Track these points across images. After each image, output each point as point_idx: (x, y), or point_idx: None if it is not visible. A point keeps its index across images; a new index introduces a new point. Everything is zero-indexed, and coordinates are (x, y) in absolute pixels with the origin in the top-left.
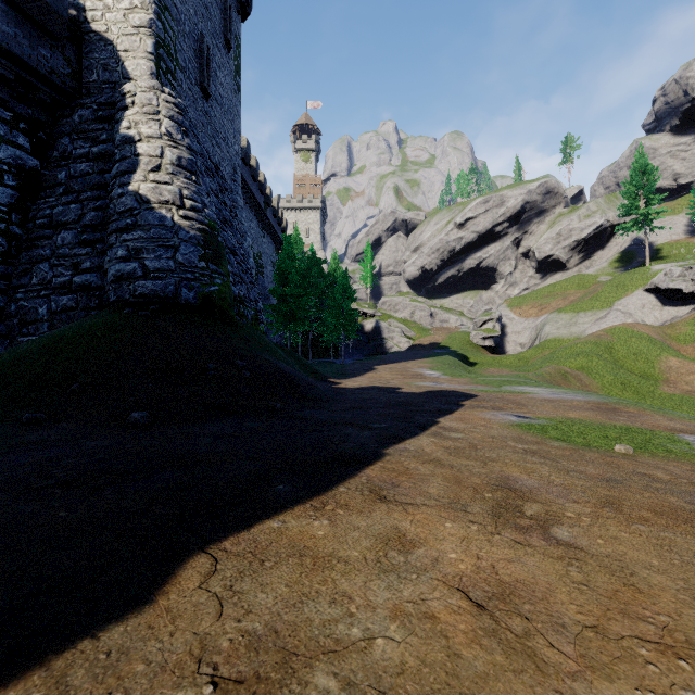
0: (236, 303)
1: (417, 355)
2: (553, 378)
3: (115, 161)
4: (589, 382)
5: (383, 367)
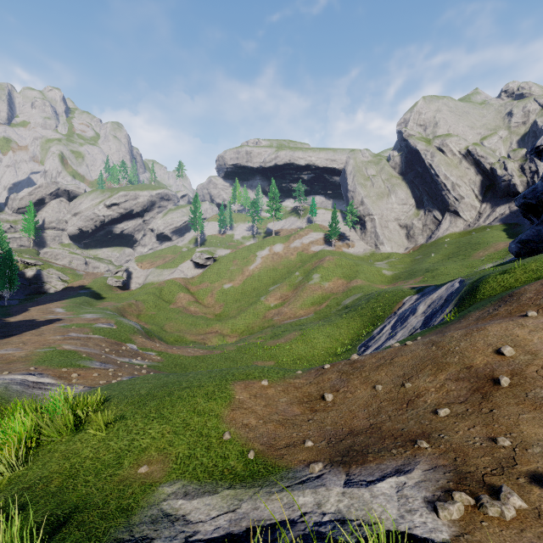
0: None
1: (63, 297)
2: (123, 306)
3: None
4: (141, 306)
5: (35, 308)
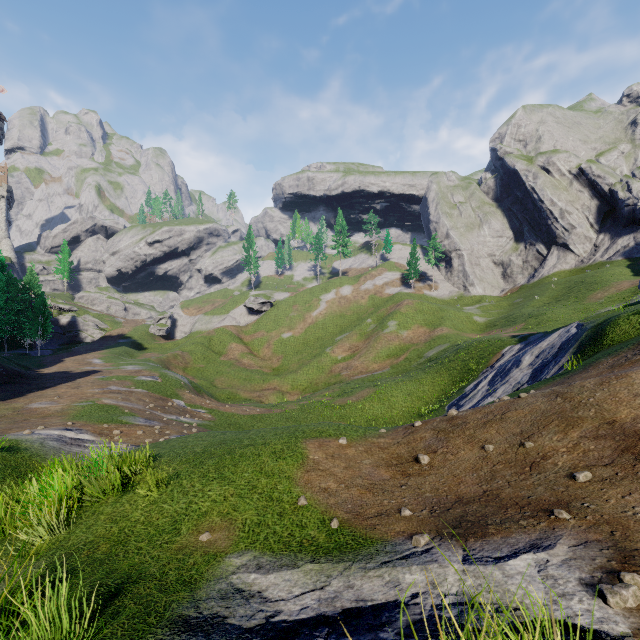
0: None
1: (101, 347)
2: (168, 358)
3: None
4: (188, 358)
5: (70, 359)
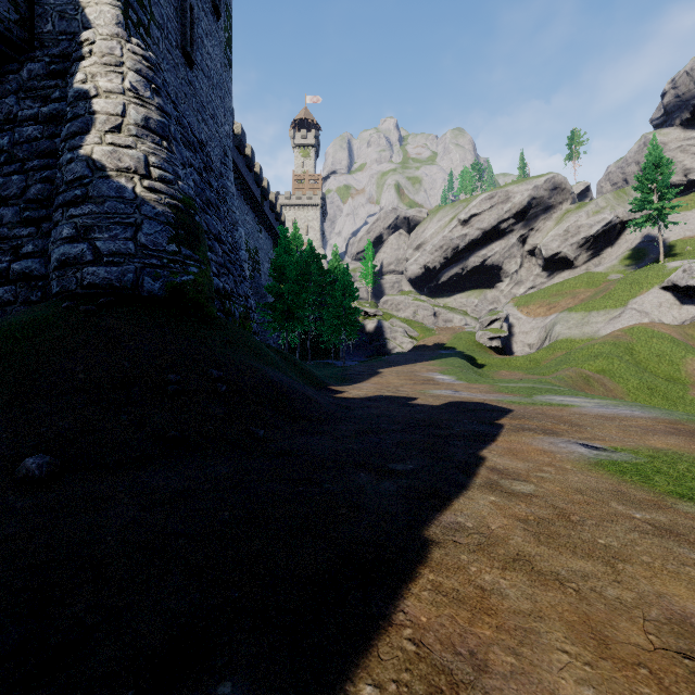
0: (220, 298)
1: (423, 357)
2: (575, 382)
3: (66, 120)
4: (613, 387)
5: (389, 371)
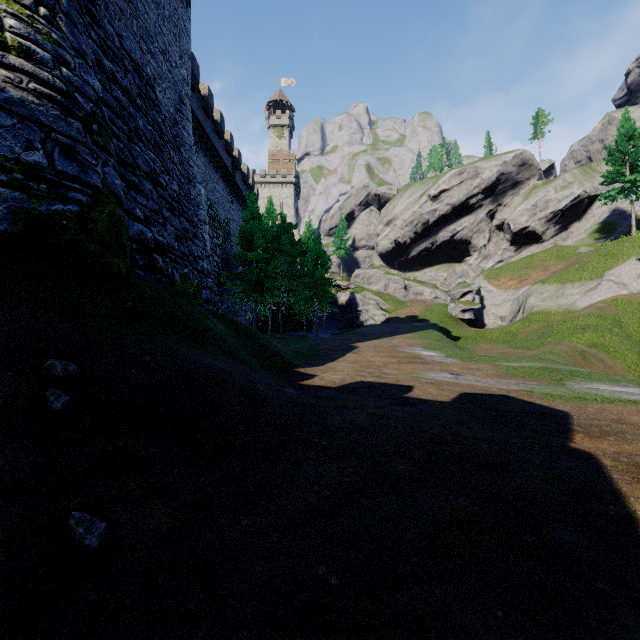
0: (147, 252)
1: (398, 329)
2: (573, 358)
3: None
4: (611, 363)
5: (366, 345)
